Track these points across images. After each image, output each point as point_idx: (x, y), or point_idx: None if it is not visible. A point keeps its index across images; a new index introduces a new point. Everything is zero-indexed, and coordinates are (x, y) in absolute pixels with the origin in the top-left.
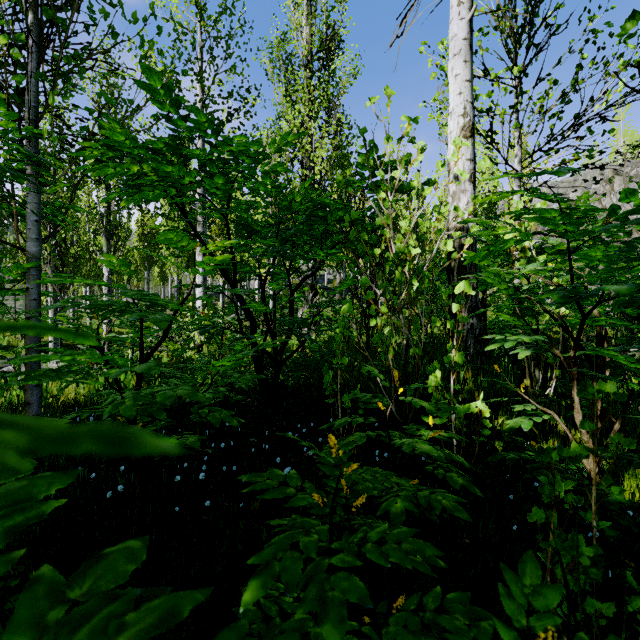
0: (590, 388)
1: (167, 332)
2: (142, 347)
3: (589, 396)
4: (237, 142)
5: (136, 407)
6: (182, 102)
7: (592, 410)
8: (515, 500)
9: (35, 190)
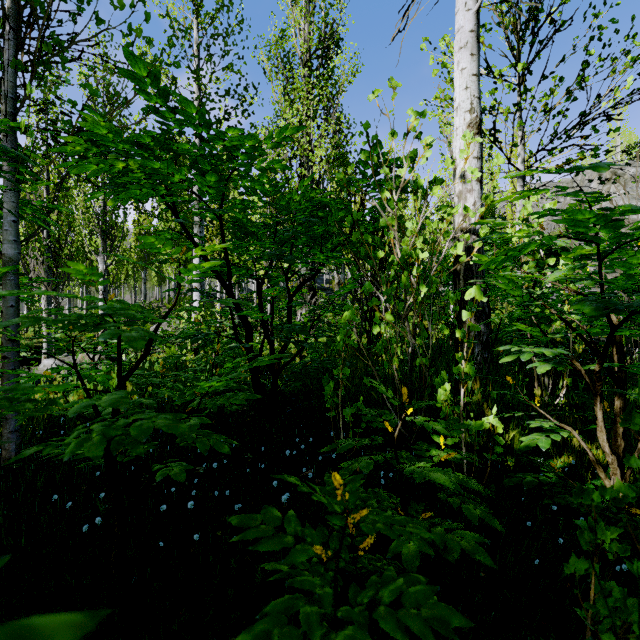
0: (637, 418)
1: (149, 348)
2: (120, 365)
3: (635, 427)
4: (230, 136)
5: (104, 444)
6: (174, 96)
7: (614, 427)
8: (534, 528)
9: (12, 188)
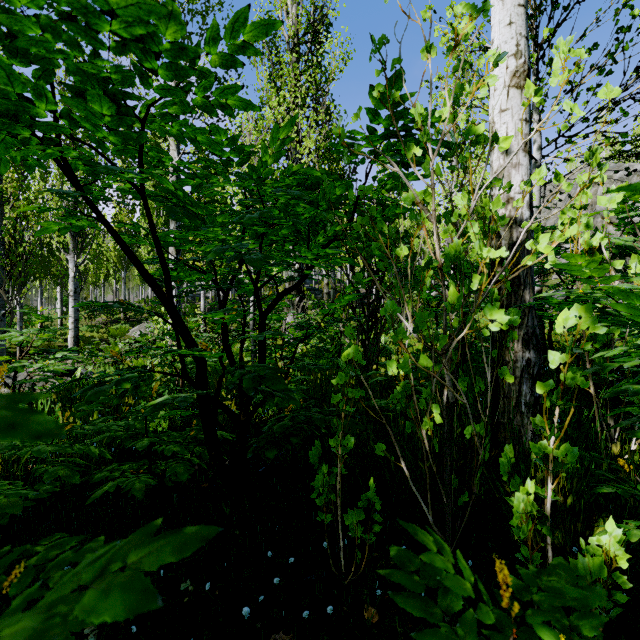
0: None
1: None
2: None
3: None
4: (117, 2)
5: None
6: None
7: None
8: None
9: None
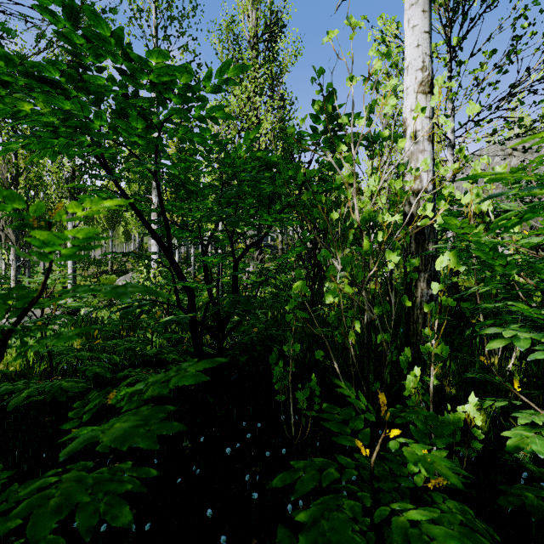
0: None
1: None
2: None
3: None
4: (155, 66)
5: None
6: None
7: None
8: None
9: None
